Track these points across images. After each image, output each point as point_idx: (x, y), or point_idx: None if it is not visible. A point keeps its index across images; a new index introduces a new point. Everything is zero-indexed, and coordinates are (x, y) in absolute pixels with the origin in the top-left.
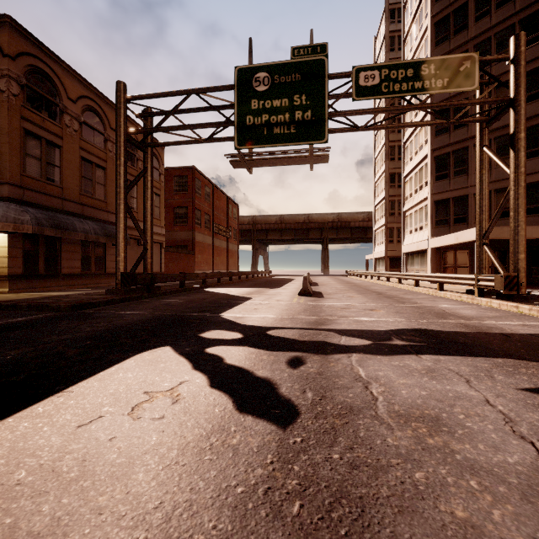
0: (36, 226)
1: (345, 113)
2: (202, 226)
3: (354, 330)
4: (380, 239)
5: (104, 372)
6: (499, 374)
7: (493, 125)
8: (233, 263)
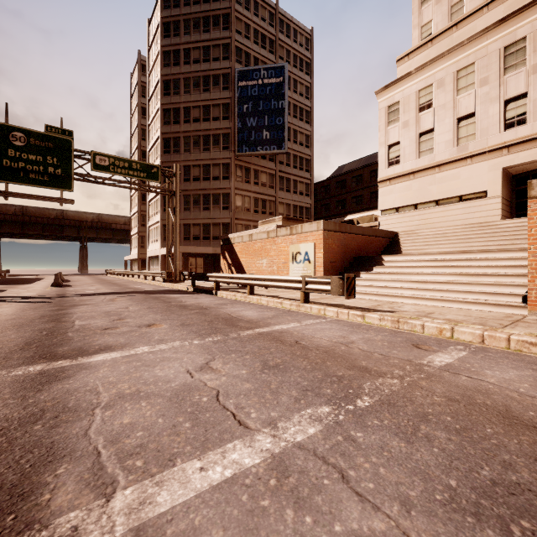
0: None
1: (87, 176)
2: None
3: (81, 294)
4: (135, 244)
5: None
6: (118, 296)
7: (192, 187)
8: None
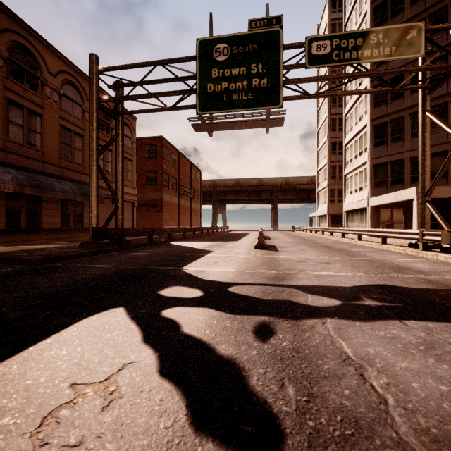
0: (17, 185)
1: (299, 80)
2: (169, 188)
3: (318, 286)
4: (322, 199)
5: (34, 347)
6: None
7: None
8: (196, 219)
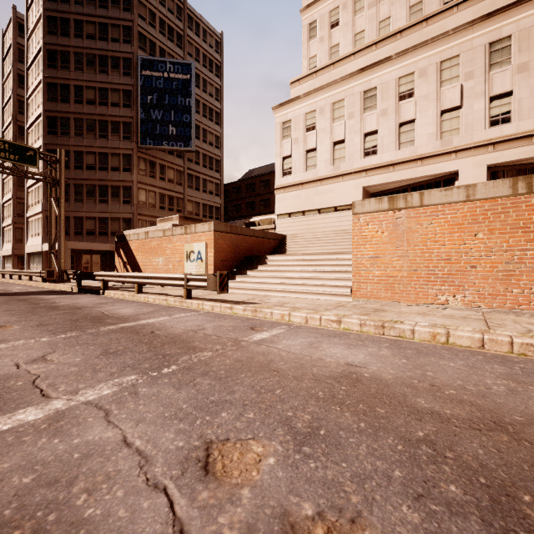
0: None
1: None
2: None
3: None
4: (8, 237)
5: None
6: None
7: (85, 176)
8: None
